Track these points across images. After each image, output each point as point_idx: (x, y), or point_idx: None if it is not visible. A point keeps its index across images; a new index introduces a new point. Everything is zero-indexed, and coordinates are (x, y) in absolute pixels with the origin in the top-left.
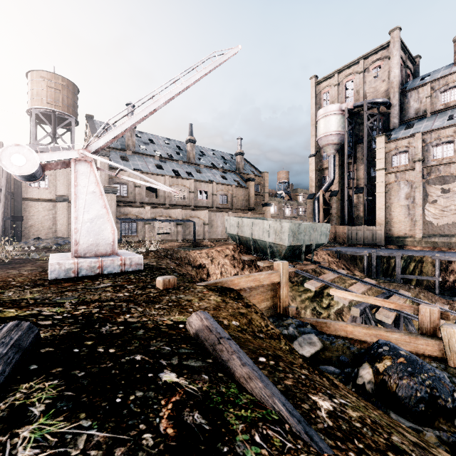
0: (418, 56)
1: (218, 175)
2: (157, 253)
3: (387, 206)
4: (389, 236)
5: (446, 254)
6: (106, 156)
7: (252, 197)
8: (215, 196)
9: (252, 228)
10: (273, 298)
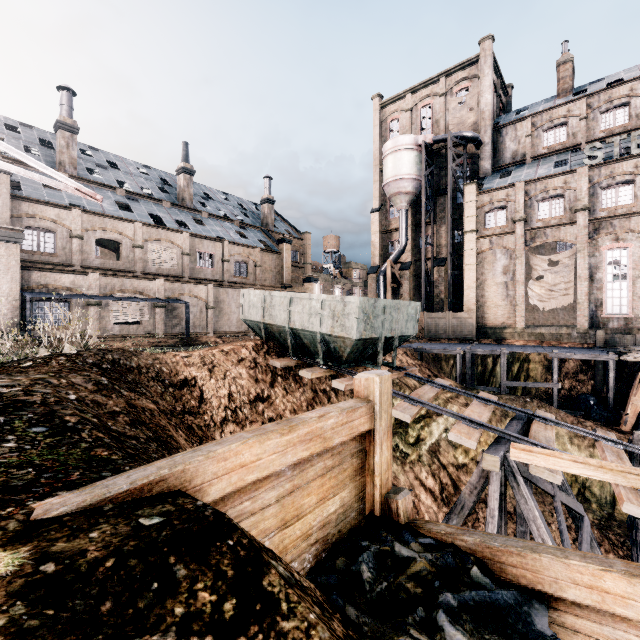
0: (510, 85)
1: (232, 231)
2: (76, 358)
3: (480, 285)
4: (481, 326)
5: (563, 350)
6: (4, 172)
7: (287, 268)
8: (227, 263)
9: (290, 308)
10: (357, 477)
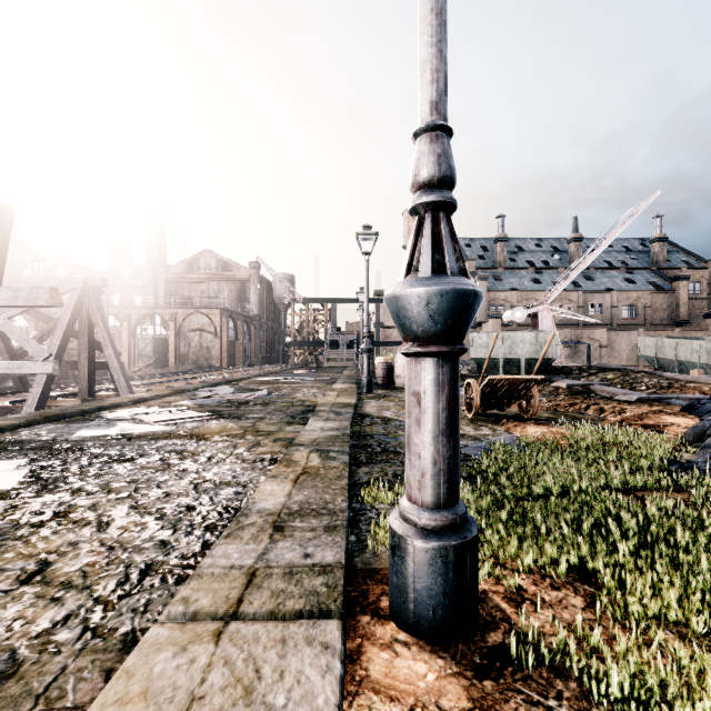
0: None
1: (619, 279)
2: None
3: None
4: None
5: None
6: (485, 280)
7: (683, 305)
8: (615, 309)
9: (676, 349)
10: None
